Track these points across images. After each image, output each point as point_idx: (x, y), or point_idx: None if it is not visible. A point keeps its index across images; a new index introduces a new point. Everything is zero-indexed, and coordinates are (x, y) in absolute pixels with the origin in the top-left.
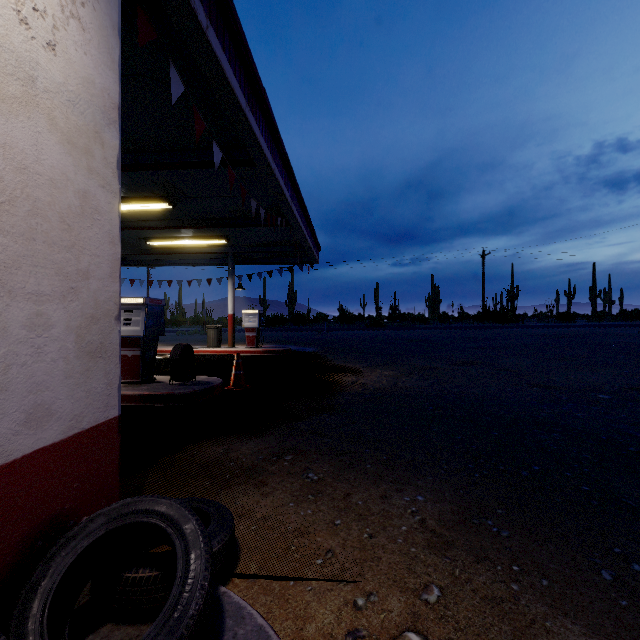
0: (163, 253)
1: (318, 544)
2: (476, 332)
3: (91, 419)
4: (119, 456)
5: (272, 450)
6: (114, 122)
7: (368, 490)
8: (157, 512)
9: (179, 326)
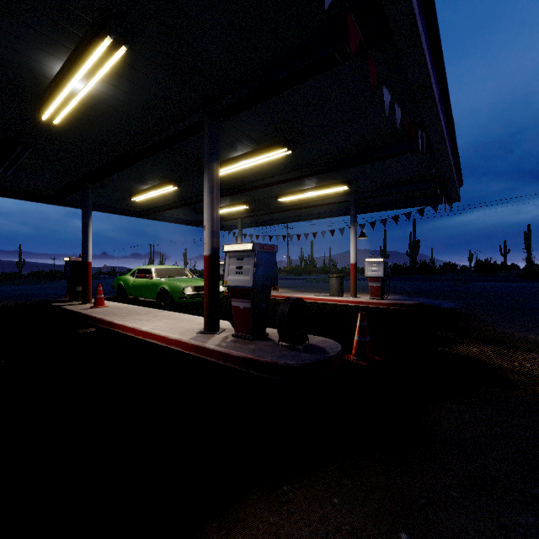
0: (291, 209)
1: None
2: None
3: None
4: None
5: None
6: None
7: None
8: None
9: (310, 274)
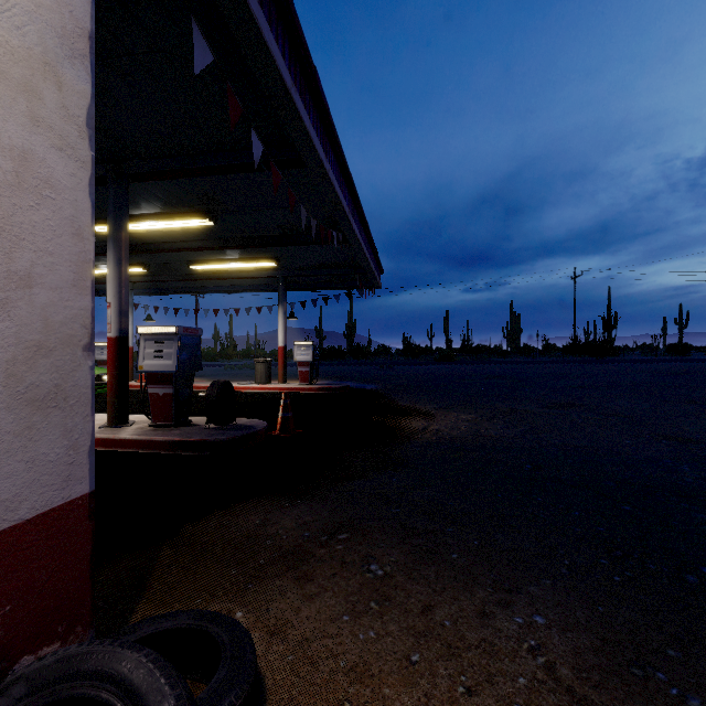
0: (208, 279)
1: (386, 702)
2: (568, 367)
3: (36, 503)
4: (91, 552)
5: (322, 524)
6: (81, 56)
7: (457, 600)
8: (113, 678)
9: (229, 359)
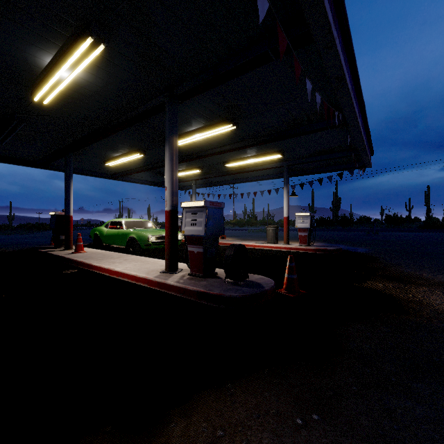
0: (236, 173)
1: None
2: None
3: None
4: None
5: None
6: None
7: None
8: None
9: (251, 226)
